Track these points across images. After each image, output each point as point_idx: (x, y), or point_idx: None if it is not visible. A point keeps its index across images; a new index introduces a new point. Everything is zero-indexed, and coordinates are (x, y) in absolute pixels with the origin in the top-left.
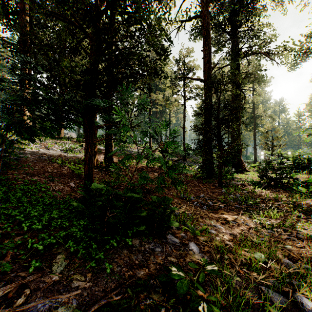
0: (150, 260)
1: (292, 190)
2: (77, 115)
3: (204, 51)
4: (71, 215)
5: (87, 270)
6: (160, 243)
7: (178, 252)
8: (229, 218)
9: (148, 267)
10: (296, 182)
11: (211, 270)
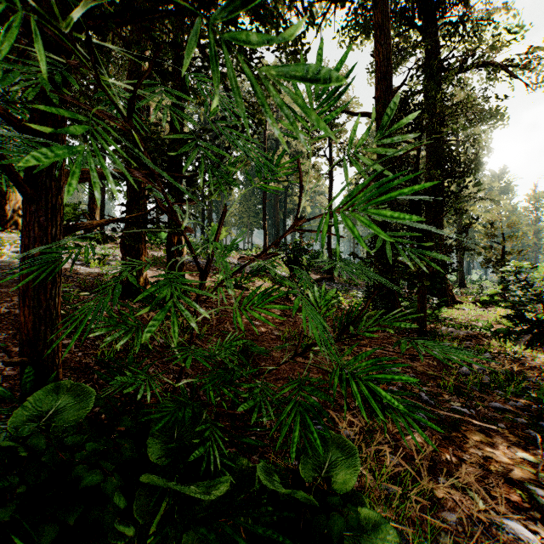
0: None
1: None
2: None
3: (376, 55)
4: None
5: None
6: None
7: None
8: (517, 470)
9: None
10: None
11: None
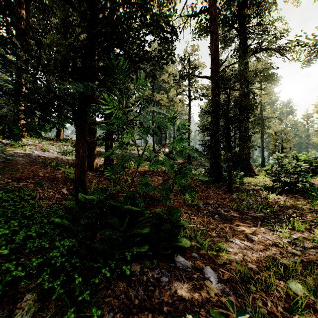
0: (155, 296)
1: (310, 196)
2: (66, 108)
3: (211, 47)
4: (55, 231)
5: None
6: (167, 269)
7: (190, 283)
8: (247, 231)
9: (152, 310)
10: (312, 186)
11: None
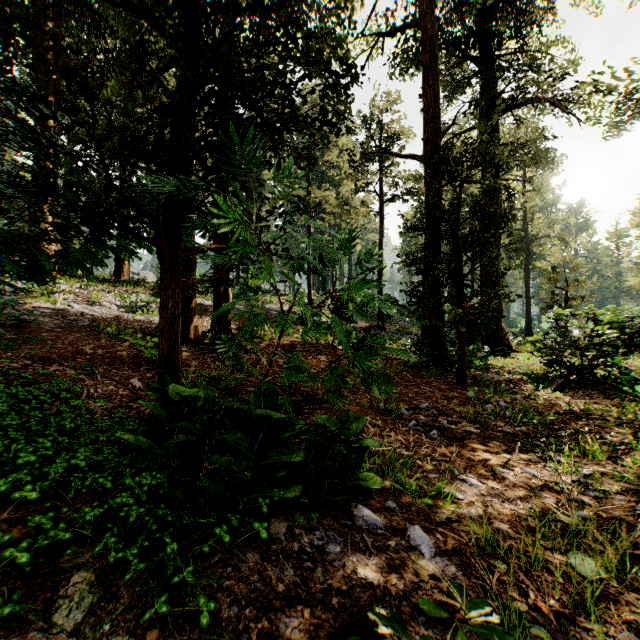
0: (316, 579)
1: (619, 393)
2: (141, 221)
3: (424, 96)
4: (122, 459)
5: (149, 618)
6: (337, 530)
7: (383, 555)
8: (493, 460)
9: (311, 604)
10: (625, 375)
11: (483, 625)
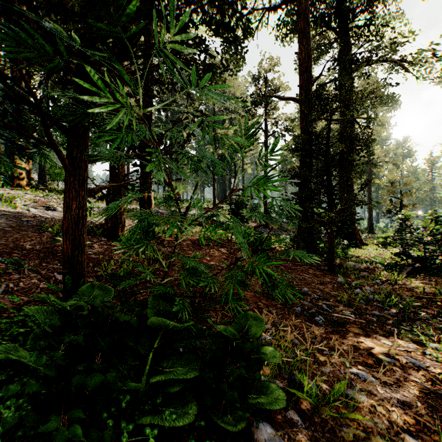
0: None
1: None
2: None
3: (299, 53)
4: None
5: None
6: None
7: None
8: (377, 348)
9: None
10: None
11: None
